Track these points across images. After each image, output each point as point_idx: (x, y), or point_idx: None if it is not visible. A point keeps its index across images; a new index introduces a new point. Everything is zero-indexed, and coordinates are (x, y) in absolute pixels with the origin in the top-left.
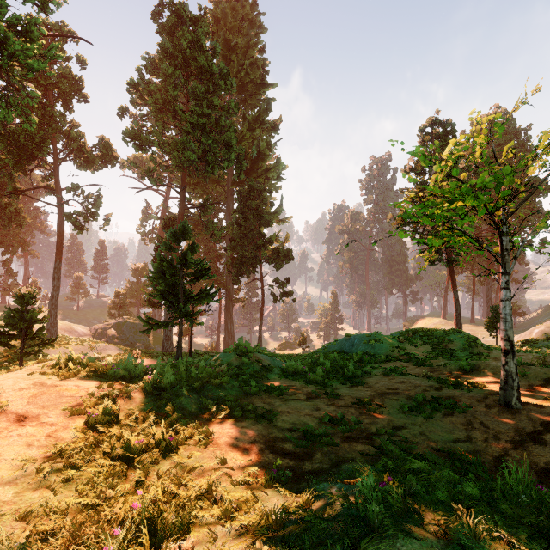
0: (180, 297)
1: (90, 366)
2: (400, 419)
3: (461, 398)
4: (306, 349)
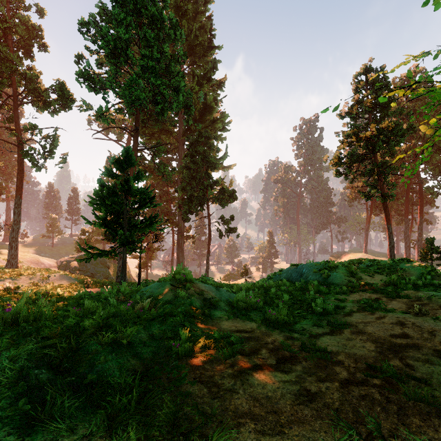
0: (123, 226)
1: None
2: None
3: None
4: (247, 279)
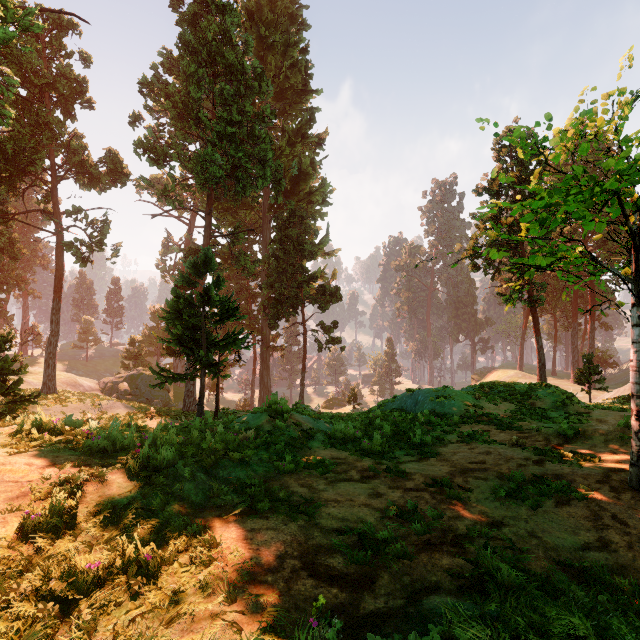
0: (201, 343)
1: (66, 433)
2: (496, 511)
3: (574, 477)
4: (357, 406)
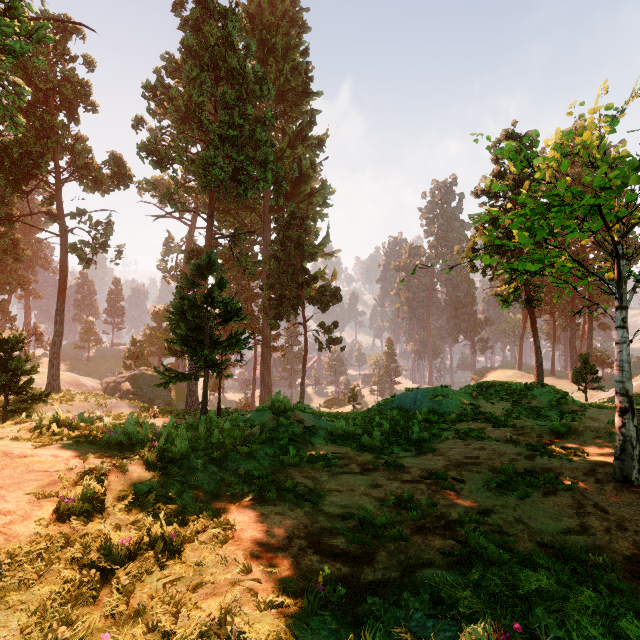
0: (204, 344)
1: (82, 428)
2: (487, 500)
3: (562, 470)
4: (357, 406)
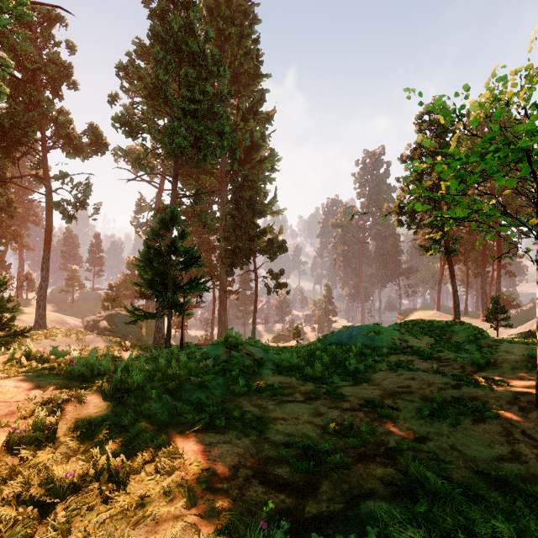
0: (168, 287)
1: (52, 361)
2: (421, 427)
3: (487, 398)
4: (300, 341)
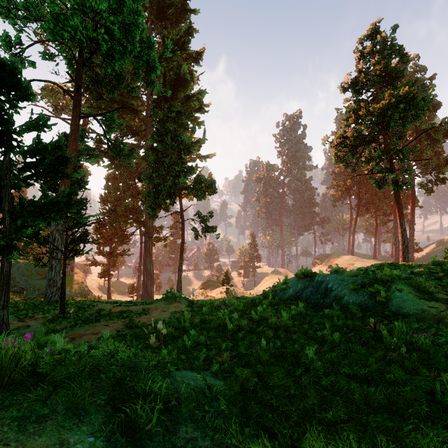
0: (2, 210)
1: None
2: None
3: None
4: (229, 287)
